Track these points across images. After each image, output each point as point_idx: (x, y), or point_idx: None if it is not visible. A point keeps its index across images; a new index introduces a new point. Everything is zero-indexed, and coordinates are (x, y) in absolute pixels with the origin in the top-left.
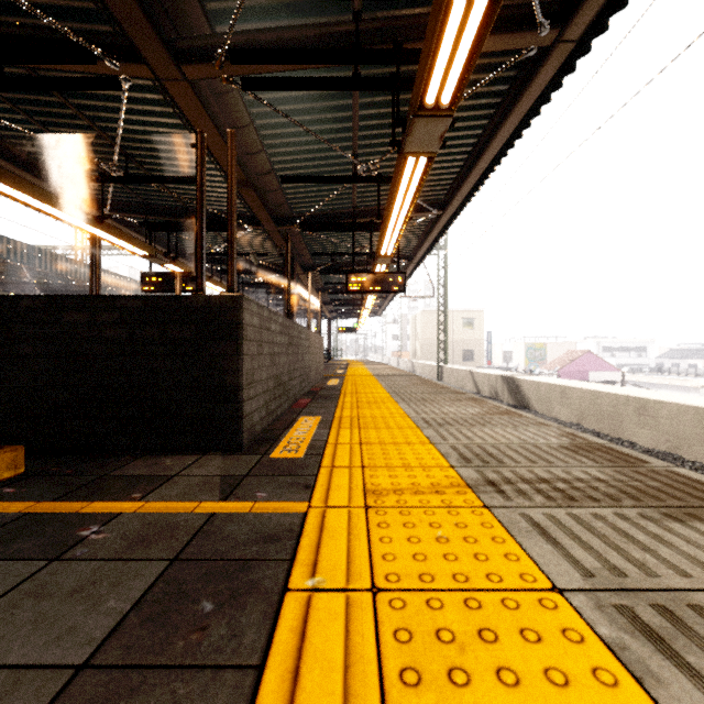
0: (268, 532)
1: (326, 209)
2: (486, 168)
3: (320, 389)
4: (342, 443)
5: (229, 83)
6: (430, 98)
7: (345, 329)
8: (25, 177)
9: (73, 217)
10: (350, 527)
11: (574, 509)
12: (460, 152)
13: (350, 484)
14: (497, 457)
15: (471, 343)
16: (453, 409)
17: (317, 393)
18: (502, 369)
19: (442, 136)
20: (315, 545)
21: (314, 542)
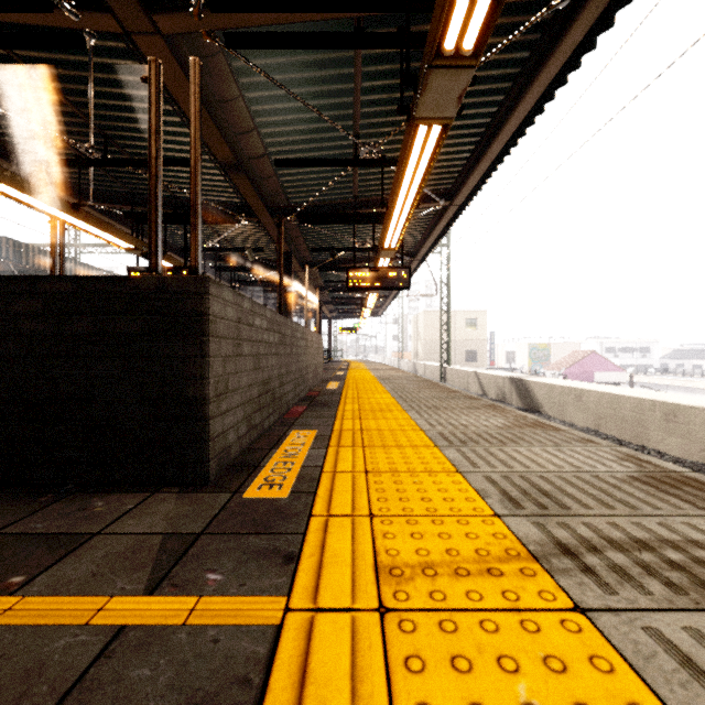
0: (204, 688)
1: (325, 199)
2: (500, 152)
3: (318, 394)
4: (342, 472)
5: (210, 38)
6: (450, 41)
7: (346, 329)
8: None
9: (43, 202)
10: (355, 670)
11: None
12: (471, 134)
13: (353, 552)
14: (554, 496)
15: (474, 344)
16: (473, 420)
17: (314, 398)
18: (506, 369)
19: (461, 96)
20: None
21: None
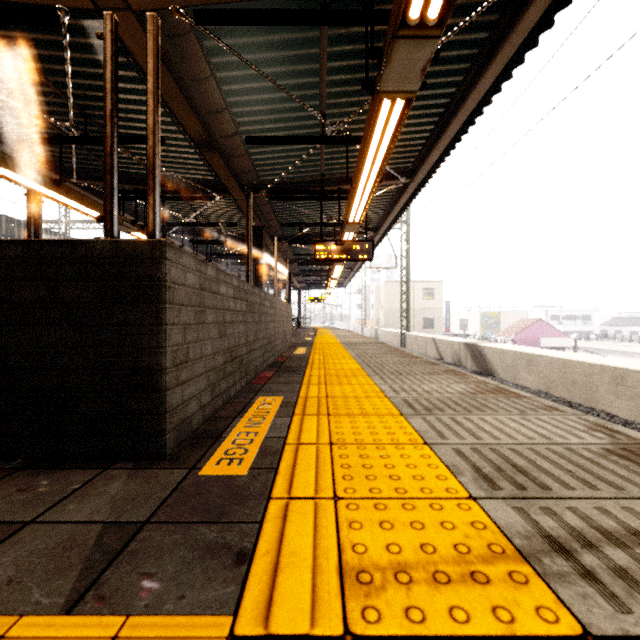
0: None
1: (293, 177)
2: (458, 131)
3: (286, 359)
4: (306, 444)
5: (180, 15)
6: (415, 9)
7: (314, 298)
8: None
9: (25, 177)
10: None
11: None
12: (431, 114)
13: (315, 548)
14: (530, 473)
15: (431, 312)
16: (436, 386)
17: (282, 364)
18: (460, 335)
19: (425, 68)
20: None
21: None
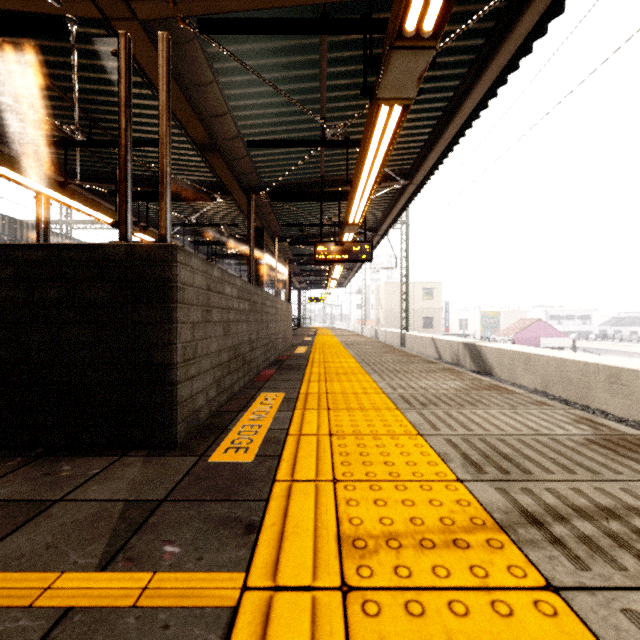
0: None
1: (294, 179)
2: (456, 134)
3: (287, 358)
4: (307, 435)
5: (185, 24)
6: (411, 22)
7: (314, 298)
8: None
9: (31, 180)
10: None
11: None
12: (429, 117)
13: (316, 521)
14: (515, 459)
15: (430, 312)
16: (432, 383)
17: (283, 362)
18: (460, 335)
19: (421, 77)
20: None
21: None
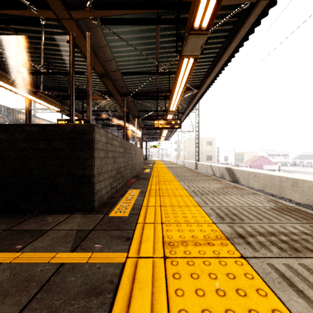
0: (95, 284)
1: (144, 89)
2: (220, 68)
3: (141, 174)
4: (150, 206)
5: (94, 21)
6: (197, 23)
7: (153, 146)
8: (0, 73)
9: (21, 91)
10: (153, 278)
11: (302, 260)
12: (208, 61)
13: (154, 237)
14: (238, 215)
15: (210, 152)
16: (207, 185)
17: (139, 176)
18: (224, 164)
19: (202, 46)
20: (127, 298)
21: (126, 295)
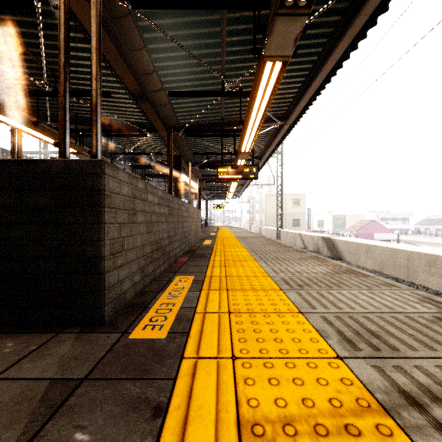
0: None
1: (202, 120)
2: (318, 87)
3: (197, 249)
4: (211, 313)
5: (120, 1)
6: None
7: (217, 206)
8: None
9: (12, 120)
10: None
11: None
12: (299, 75)
13: (217, 403)
14: (382, 336)
15: (298, 215)
16: (304, 268)
17: (194, 251)
18: (318, 232)
19: (297, 38)
20: None
21: None
